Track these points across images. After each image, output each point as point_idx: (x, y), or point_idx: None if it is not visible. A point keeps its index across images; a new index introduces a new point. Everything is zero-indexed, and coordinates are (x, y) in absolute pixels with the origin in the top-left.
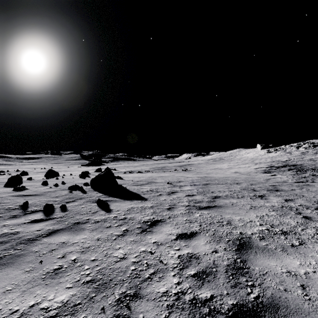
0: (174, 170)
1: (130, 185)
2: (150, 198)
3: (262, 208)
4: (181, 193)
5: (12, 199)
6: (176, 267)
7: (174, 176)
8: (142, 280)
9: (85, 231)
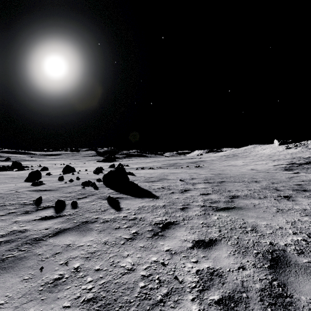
0: (186, 166)
1: (142, 182)
2: (162, 195)
3: (291, 211)
4: (195, 191)
5: (28, 194)
6: (194, 287)
7: (186, 172)
8: (153, 304)
9: (93, 232)
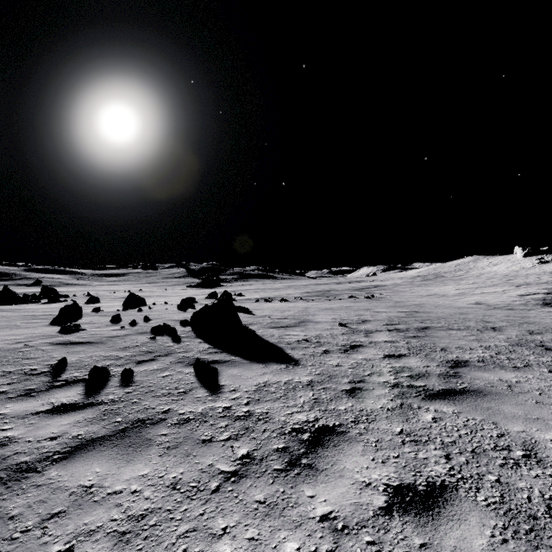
0: (347, 296)
1: (266, 327)
2: (306, 358)
3: None
4: (372, 349)
5: (46, 352)
6: None
7: (350, 309)
8: None
9: (151, 450)
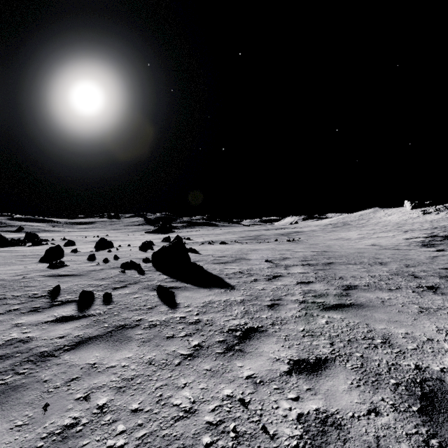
0: (274, 240)
1: (209, 263)
2: (240, 285)
3: (442, 312)
4: (289, 278)
5: (41, 281)
6: None
7: (275, 249)
8: None
9: (132, 343)
